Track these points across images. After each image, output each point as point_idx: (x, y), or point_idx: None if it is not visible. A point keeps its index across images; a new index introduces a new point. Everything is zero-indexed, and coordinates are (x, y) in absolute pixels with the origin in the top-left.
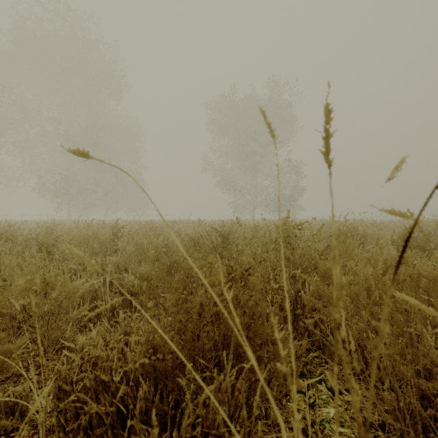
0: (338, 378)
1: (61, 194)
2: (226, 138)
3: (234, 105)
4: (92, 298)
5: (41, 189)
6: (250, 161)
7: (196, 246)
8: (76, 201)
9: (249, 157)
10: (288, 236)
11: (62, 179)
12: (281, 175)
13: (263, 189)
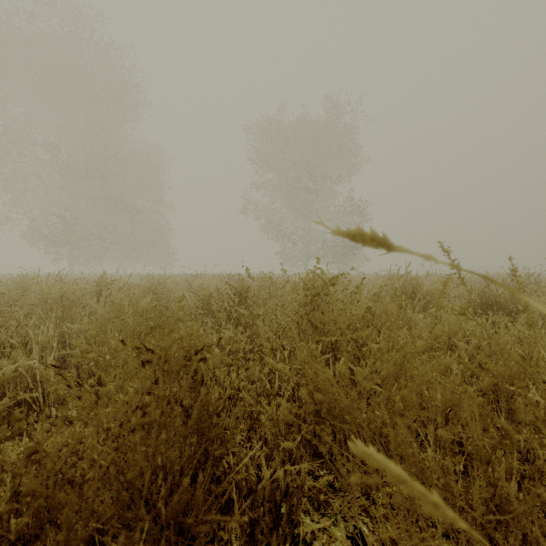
0: (367, 515)
1: (59, 241)
2: (272, 171)
3: (282, 130)
4: (27, 386)
5: (33, 234)
6: (302, 200)
7: (206, 308)
8: (80, 250)
9: (301, 195)
10: (316, 294)
11: (60, 222)
12: (341, 218)
13: (318, 235)
